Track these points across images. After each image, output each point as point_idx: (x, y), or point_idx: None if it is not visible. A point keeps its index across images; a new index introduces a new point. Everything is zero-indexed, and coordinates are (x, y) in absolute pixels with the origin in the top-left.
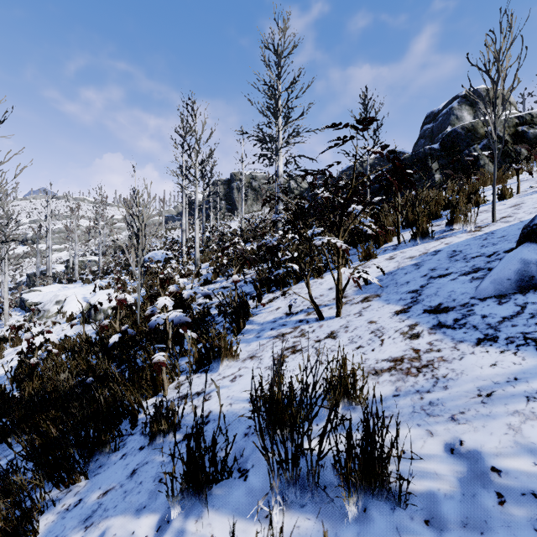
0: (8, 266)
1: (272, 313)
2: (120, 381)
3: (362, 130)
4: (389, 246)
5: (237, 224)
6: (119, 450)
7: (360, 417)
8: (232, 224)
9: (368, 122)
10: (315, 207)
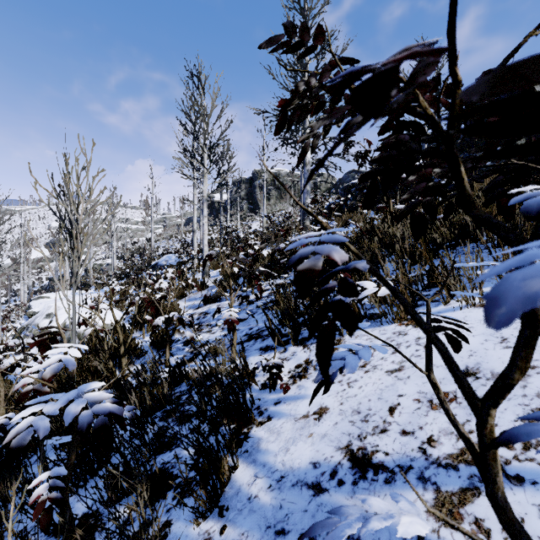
0: (32, 269)
1: (306, 429)
2: None
3: None
4: None
5: (259, 224)
6: None
7: None
8: (254, 224)
9: None
10: None
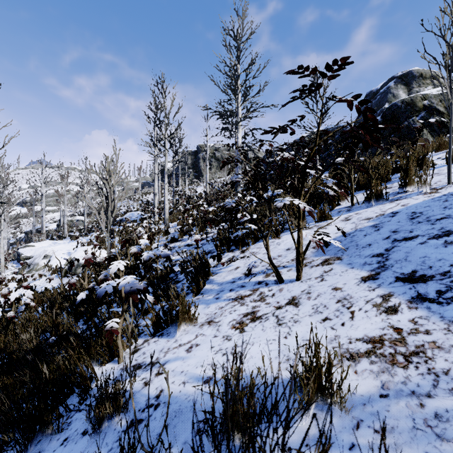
0: (9, 225)
1: (231, 273)
2: (75, 346)
3: (330, 78)
4: (343, 207)
5: (203, 189)
6: (62, 432)
7: (340, 426)
8: (198, 189)
9: (339, 66)
10: (274, 169)
